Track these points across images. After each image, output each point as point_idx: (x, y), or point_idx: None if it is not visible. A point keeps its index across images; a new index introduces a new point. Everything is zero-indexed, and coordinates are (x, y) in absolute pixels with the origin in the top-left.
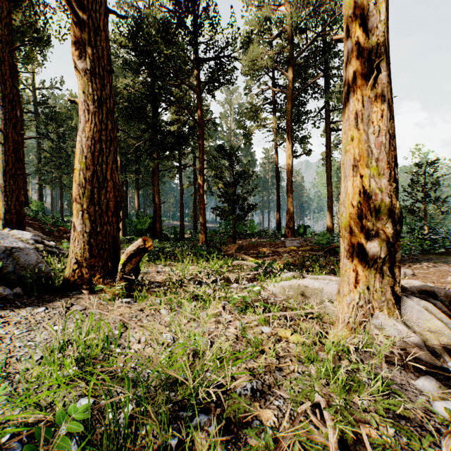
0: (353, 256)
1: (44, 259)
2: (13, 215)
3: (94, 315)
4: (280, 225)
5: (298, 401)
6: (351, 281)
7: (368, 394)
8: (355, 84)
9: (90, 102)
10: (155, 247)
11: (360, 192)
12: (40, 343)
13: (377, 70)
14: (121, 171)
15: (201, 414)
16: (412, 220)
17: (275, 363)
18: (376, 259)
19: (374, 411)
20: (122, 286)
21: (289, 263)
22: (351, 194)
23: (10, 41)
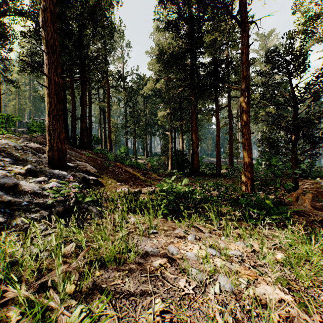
0: None
1: None
2: (54, 153)
3: None
4: None
5: None
6: None
7: None
8: None
9: None
10: (178, 193)
11: None
12: None
13: None
14: (170, 120)
15: None
16: None
17: None
18: None
19: None
20: None
21: None
22: None
23: None
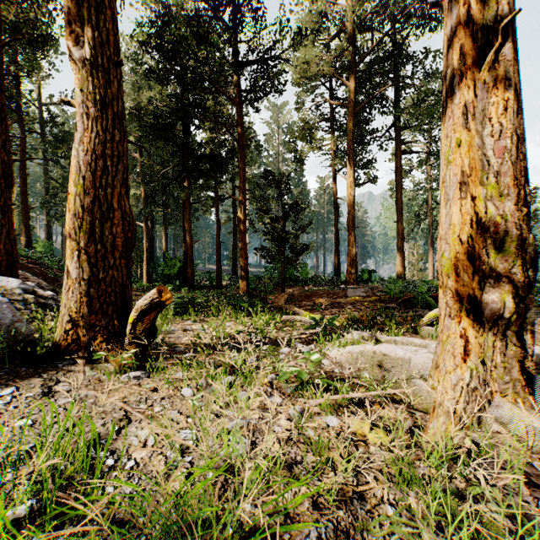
0: (461, 315)
1: (34, 315)
2: (2, 257)
3: (86, 398)
4: (339, 270)
5: None
6: (457, 352)
7: None
8: (463, 64)
9: (90, 103)
10: (183, 298)
11: (472, 221)
12: None
13: (503, 36)
14: (145, 204)
15: None
16: None
17: (351, 485)
18: (496, 320)
19: None
20: (131, 354)
21: (354, 318)
22: (459, 224)
23: None
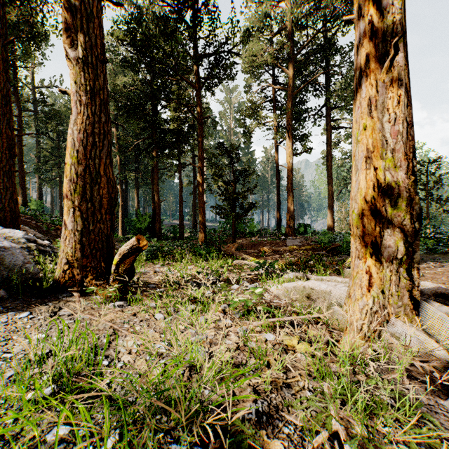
0: (366, 256)
1: (36, 259)
2: (7, 214)
3: (83, 320)
4: (280, 224)
5: (313, 430)
6: (363, 284)
7: (392, 418)
8: (368, 68)
9: (82, 93)
10: (153, 246)
11: (374, 186)
12: (17, 355)
13: (395, 50)
14: (120, 170)
15: (197, 447)
16: None
17: (282, 378)
18: (392, 260)
19: (402, 441)
20: (116, 288)
21: (291, 262)
22: (364, 188)
23: (4, 34)
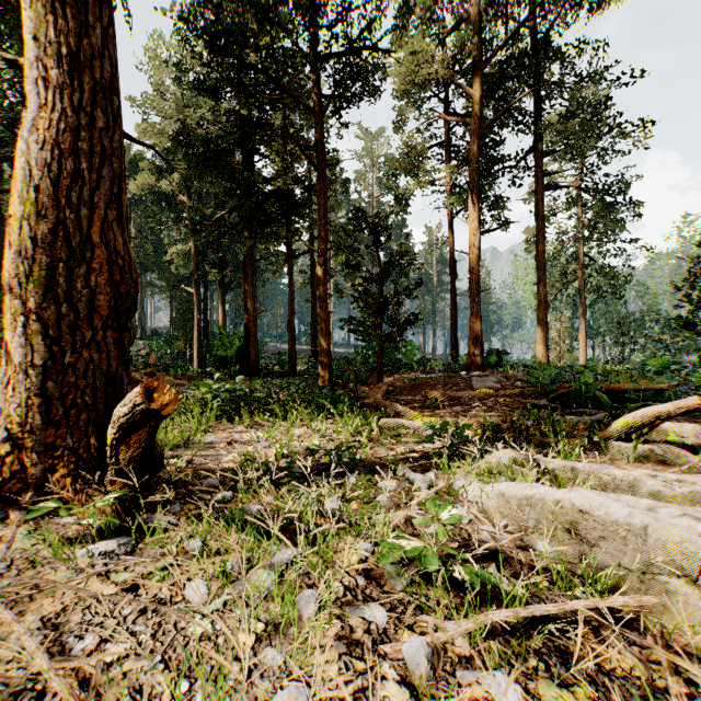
0: None
1: None
2: None
3: None
4: (456, 350)
5: None
6: None
7: None
8: None
9: (51, 62)
10: (235, 391)
11: None
12: None
13: None
14: (196, 263)
15: None
16: (690, 341)
17: None
18: None
19: None
20: (106, 504)
21: (493, 425)
22: None
23: None
